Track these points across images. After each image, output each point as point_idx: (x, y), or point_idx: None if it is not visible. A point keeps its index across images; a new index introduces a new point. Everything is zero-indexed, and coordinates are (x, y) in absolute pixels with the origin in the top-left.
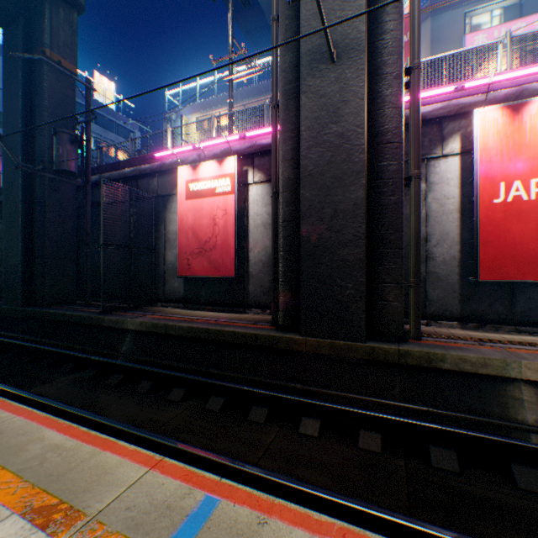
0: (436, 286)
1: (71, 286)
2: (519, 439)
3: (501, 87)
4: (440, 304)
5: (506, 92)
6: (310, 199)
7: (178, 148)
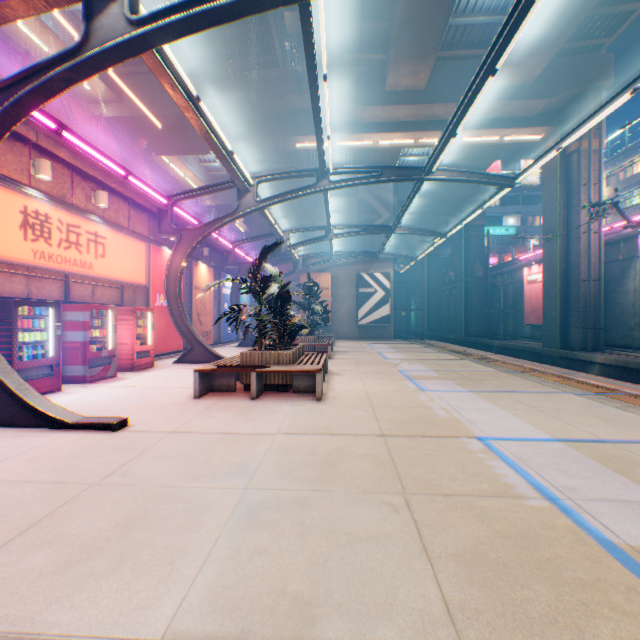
0: (637, 330)
1: (482, 328)
2: None
3: None
4: (639, 341)
5: None
6: (543, 292)
7: (529, 253)
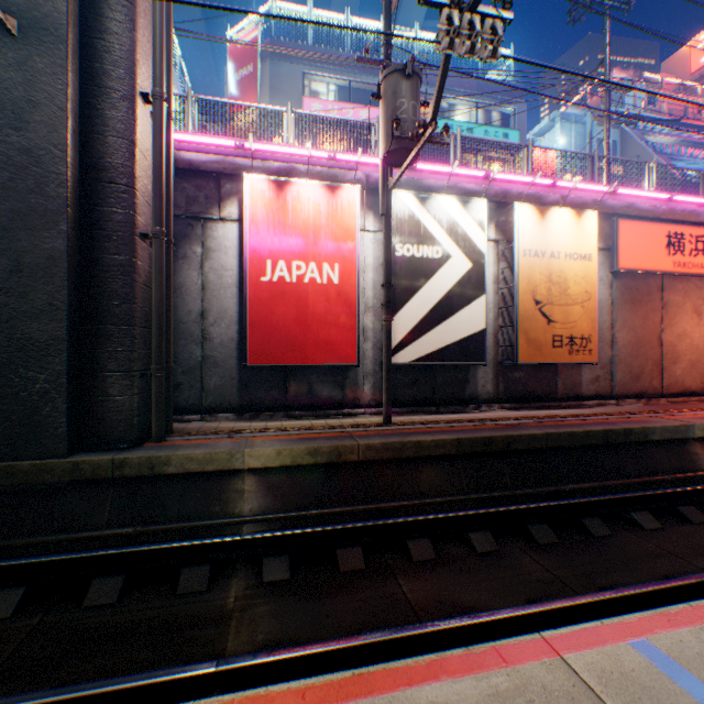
0: (215, 372)
1: None
2: (235, 533)
3: (276, 159)
4: (220, 394)
5: (280, 165)
6: None
7: None
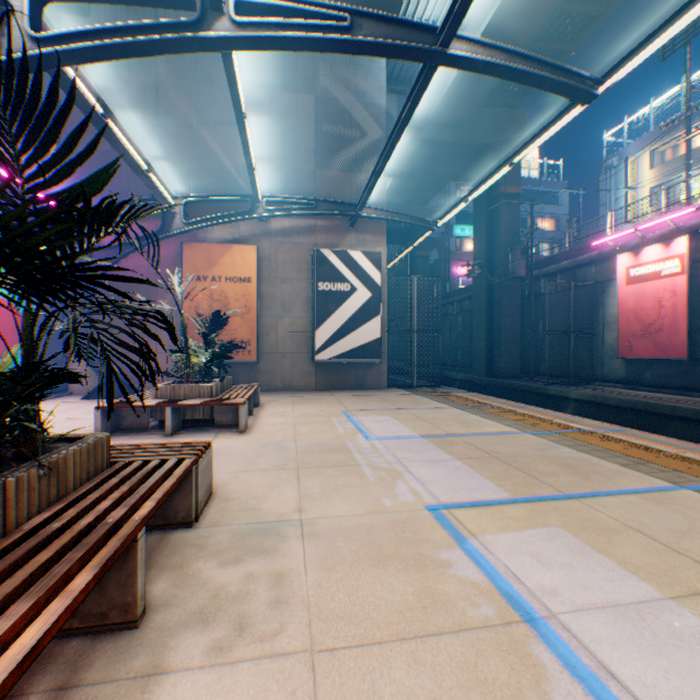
0: None
1: (516, 364)
2: None
3: None
4: None
5: None
6: None
7: (616, 233)
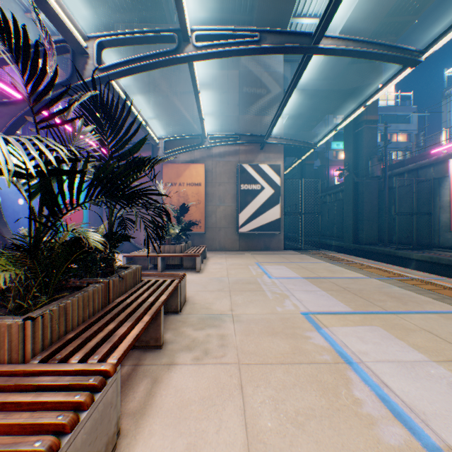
0: None
1: (374, 235)
2: None
3: None
4: None
5: None
6: None
7: (449, 143)
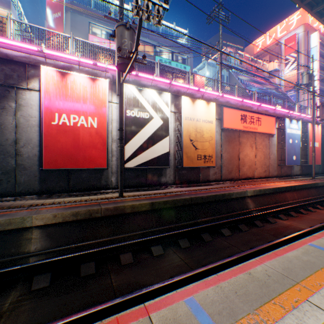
0: (24, 173)
1: None
2: (24, 263)
3: (62, 61)
4: (27, 185)
5: (64, 64)
6: None
7: None
